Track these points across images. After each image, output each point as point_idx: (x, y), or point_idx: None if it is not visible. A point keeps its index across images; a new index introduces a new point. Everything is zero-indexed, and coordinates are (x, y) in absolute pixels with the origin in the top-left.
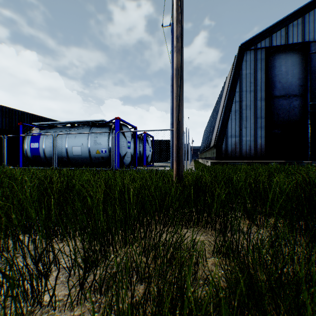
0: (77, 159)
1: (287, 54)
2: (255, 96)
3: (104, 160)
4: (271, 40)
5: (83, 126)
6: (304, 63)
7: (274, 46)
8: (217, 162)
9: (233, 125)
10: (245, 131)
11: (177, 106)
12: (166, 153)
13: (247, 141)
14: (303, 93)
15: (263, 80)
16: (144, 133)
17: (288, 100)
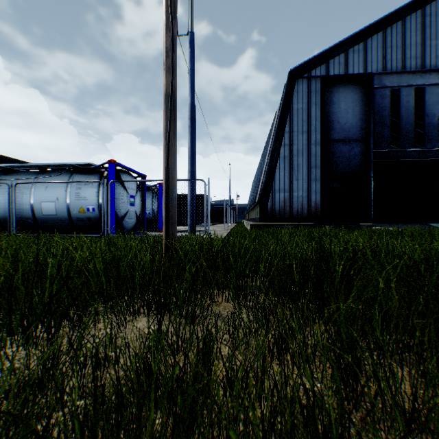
0: (49, 221)
1: (347, 87)
2: (309, 138)
3: (93, 223)
4: (328, 68)
5: (60, 172)
6: (367, 100)
7: (331, 75)
8: (259, 224)
9: (282, 176)
10: (296, 184)
11: (166, 147)
12: (198, 213)
13: (299, 197)
14: (366, 137)
15: (318, 118)
16: (160, 184)
17: (348, 146)
